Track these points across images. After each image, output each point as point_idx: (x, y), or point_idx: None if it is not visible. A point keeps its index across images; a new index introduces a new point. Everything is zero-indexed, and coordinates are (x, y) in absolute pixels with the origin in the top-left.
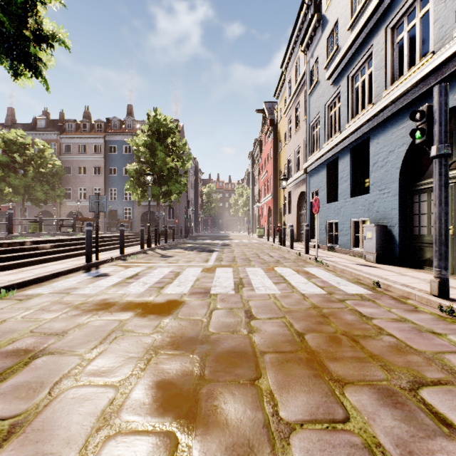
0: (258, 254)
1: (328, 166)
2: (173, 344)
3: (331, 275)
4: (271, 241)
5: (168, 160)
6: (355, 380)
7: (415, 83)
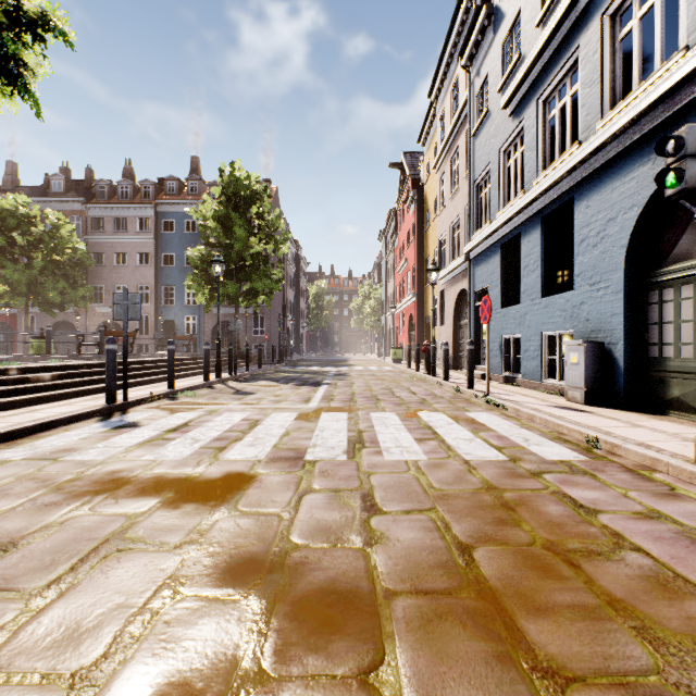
0: (391, 389)
1: (505, 248)
2: (214, 572)
3: (513, 425)
4: (414, 369)
5: (252, 242)
6: (587, 672)
7: (654, 102)
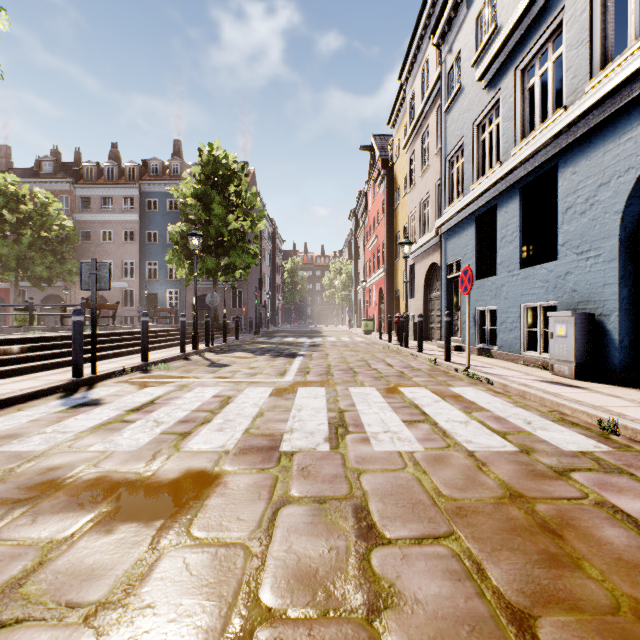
0: (367, 361)
1: (479, 220)
2: None
3: (506, 403)
4: (385, 340)
5: (230, 219)
6: None
7: None
